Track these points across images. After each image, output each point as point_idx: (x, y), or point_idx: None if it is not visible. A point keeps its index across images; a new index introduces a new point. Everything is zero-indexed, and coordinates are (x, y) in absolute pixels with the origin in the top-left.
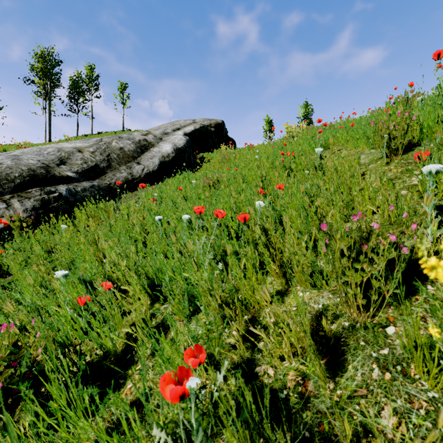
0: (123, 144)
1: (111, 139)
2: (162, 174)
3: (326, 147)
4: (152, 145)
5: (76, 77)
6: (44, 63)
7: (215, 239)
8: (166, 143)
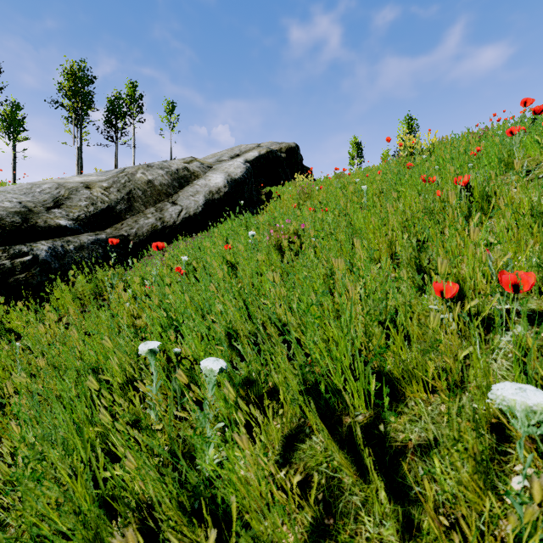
0: (152, 175)
1: (135, 168)
2: (209, 219)
3: (510, 165)
4: (196, 176)
5: (115, 98)
6: (74, 80)
7: (299, 419)
8: (216, 173)
